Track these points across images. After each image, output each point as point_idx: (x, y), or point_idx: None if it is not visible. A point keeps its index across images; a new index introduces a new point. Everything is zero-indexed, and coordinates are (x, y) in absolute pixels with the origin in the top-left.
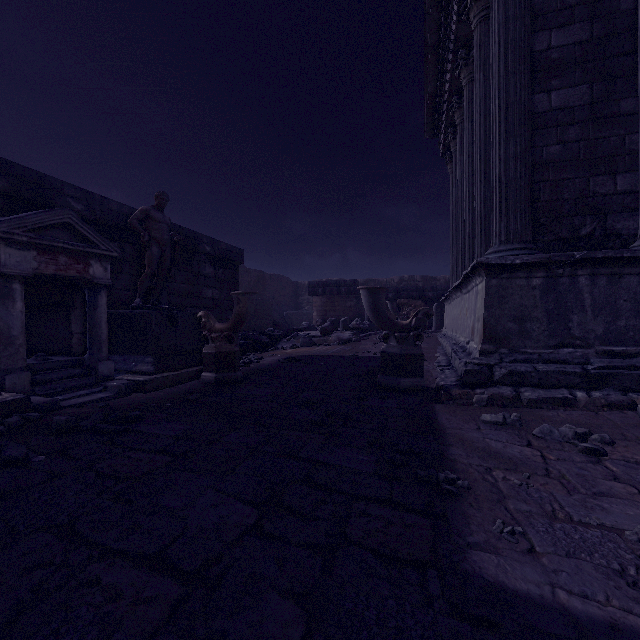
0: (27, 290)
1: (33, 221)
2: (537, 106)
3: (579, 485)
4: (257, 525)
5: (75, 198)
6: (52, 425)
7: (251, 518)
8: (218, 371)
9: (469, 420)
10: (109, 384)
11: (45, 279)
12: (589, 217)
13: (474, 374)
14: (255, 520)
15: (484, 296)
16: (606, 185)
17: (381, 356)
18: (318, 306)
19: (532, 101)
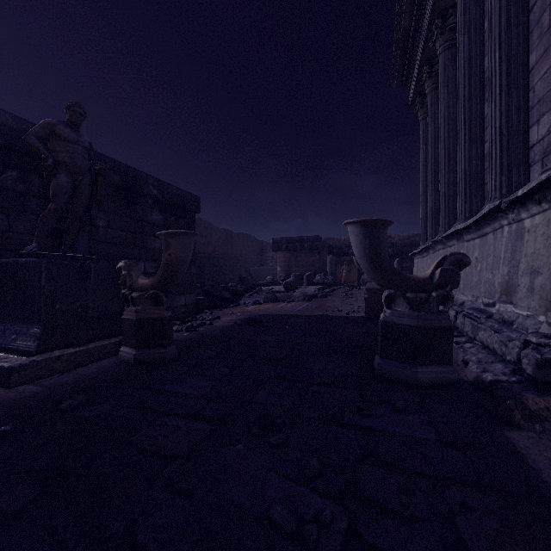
0: None
1: None
2: None
3: None
4: None
5: None
6: None
7: None
8: (139, 346)
9: None
10: None
11: None
12: None
13: None
14: None
15: None
16: None
17: (382, 329)
18: (282, 261)
19: None
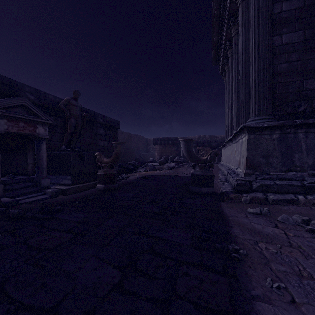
0: (3, 141)
1: (4, 103)
2: (274, 43)
3: (311, 253)
4: (120, 284)
5: (30, 93)
6: (10, 215)
7: (116, 278)
8: (105, 184)
9: (241, 211)
10: (47, 191)
11: (13, 135)
12: (303, 101)
13: (242, 186)
14: (119, 280)
15: (246, 144)
16: (312, 84)
17: (191, 176)
18: (158, 150)
19: (272, 40)
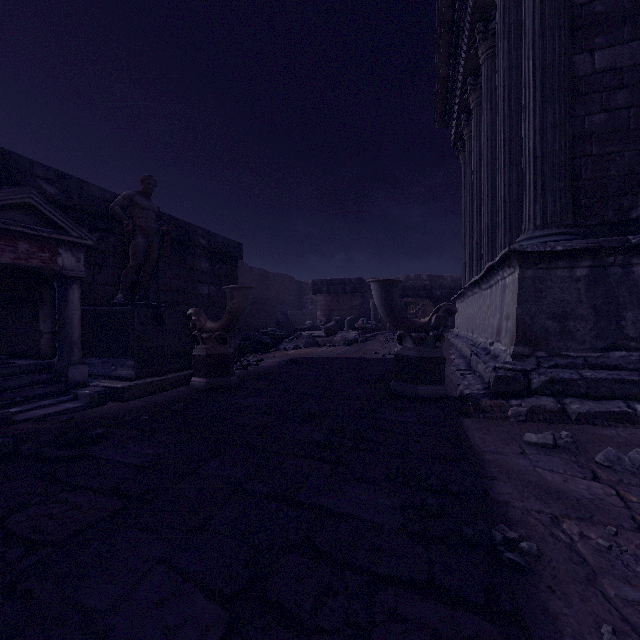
0: None
1: None
2: (577, 69)
3: None
4: None
5: (47, 180)
6: None
7: (214, 632)
8: (209, 376)
9: (509, 440)
10: (80, 392)
11: (5, 270)
12: None
13: (507, 382)
14: (220, 637)
15: (517, 290)
16: None
17: (395, 360)
18: (322, 305)
19: (571, 63)
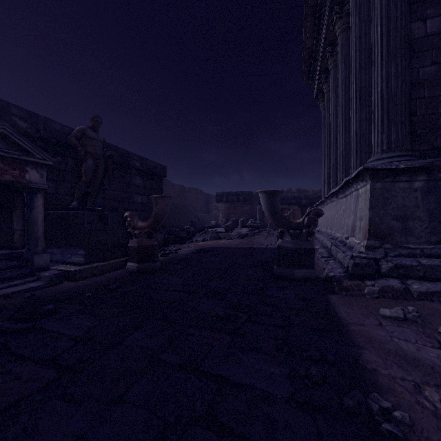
0: None
1: None
2: (413, 33)
3: None
4: None
5: (20, 117)
6: None
7: None
8: (140, 262)
9: (367, 314)
10: (42, 274)
11: None
12: None
13: (362, 267)
14: None
15: (369, 198)
16: None
17: (277, 250)
18: (223, 210)
19: (409, 29)
